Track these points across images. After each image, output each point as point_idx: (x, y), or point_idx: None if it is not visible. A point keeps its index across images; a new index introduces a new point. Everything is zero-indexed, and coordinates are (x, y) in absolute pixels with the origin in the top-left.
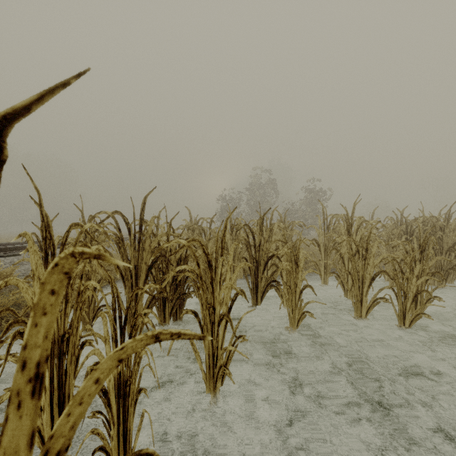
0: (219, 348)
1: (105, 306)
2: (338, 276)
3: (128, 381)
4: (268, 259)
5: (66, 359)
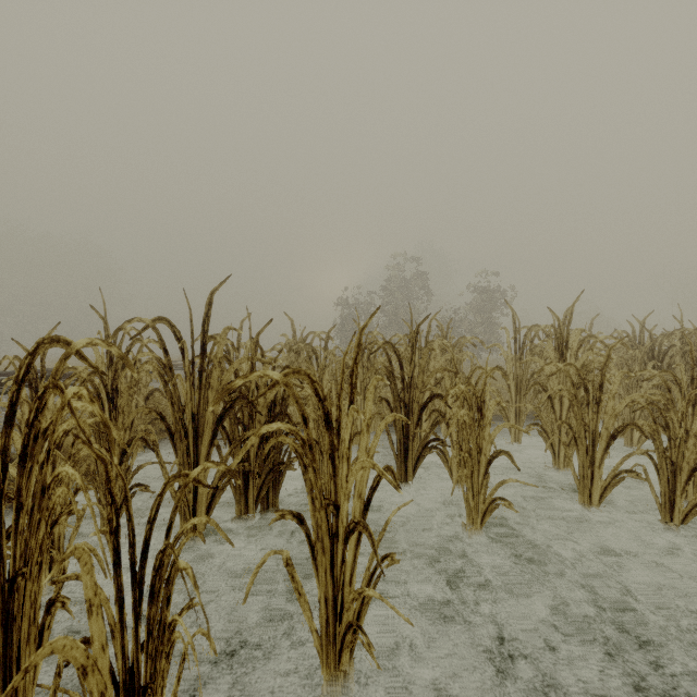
0: (347, 584)
1: (141, 487)
2: (544, 429)
3: (148, 689)
4: (427, 402)
5: (19, 631)
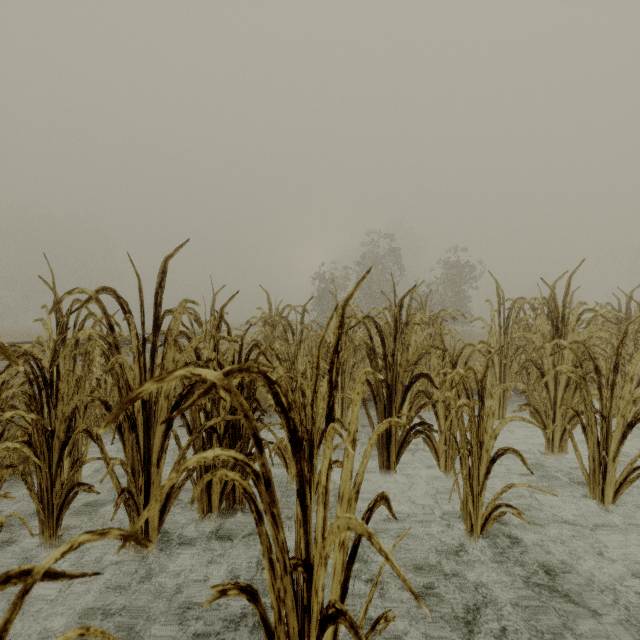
0: None
1: (85, 485)
2: (536, 410)
3: None
4: (411, 382)
5: None
